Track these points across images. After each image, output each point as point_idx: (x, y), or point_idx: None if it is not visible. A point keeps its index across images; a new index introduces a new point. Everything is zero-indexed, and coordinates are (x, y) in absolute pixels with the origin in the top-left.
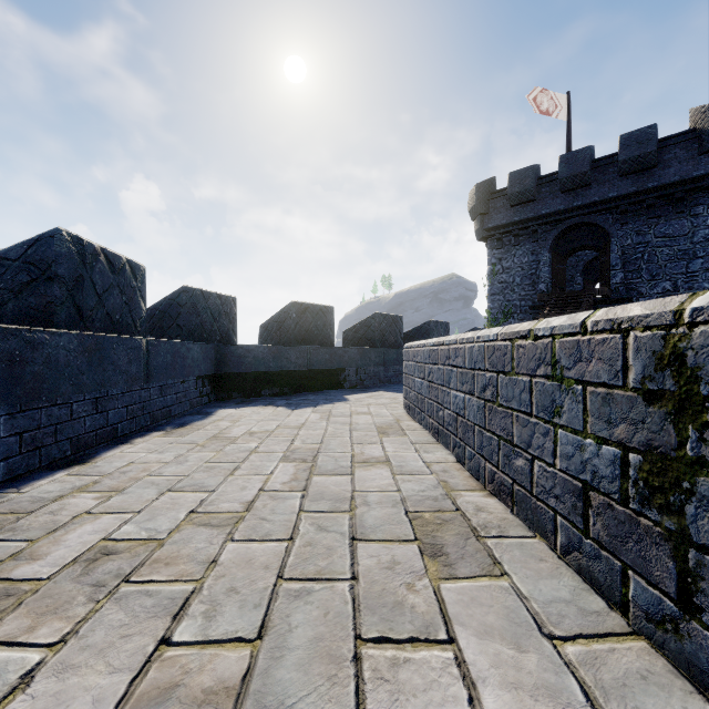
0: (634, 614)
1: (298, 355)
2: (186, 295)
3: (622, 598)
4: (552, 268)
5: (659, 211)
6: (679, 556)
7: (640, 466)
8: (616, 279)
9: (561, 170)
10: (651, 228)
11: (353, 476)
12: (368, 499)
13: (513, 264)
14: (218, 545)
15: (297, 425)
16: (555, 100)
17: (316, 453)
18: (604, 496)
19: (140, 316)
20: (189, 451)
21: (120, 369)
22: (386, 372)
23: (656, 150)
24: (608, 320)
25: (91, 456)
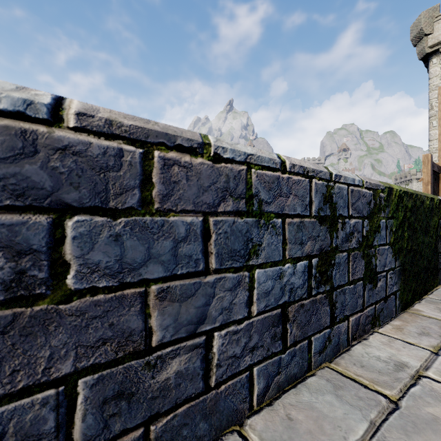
0: (314, 362)
1: None
2: None
3: (308, 363)
4: None
5: None
6: (331, 300)
7: (317, 264)
8: None
9: None
10: None
11: None
12: None
13: None
14: None
15: None
16: None
17: None
18: (298, 302)
19: None
20: None
21: None
22: None
23: None
24: (302, 167)
25: None
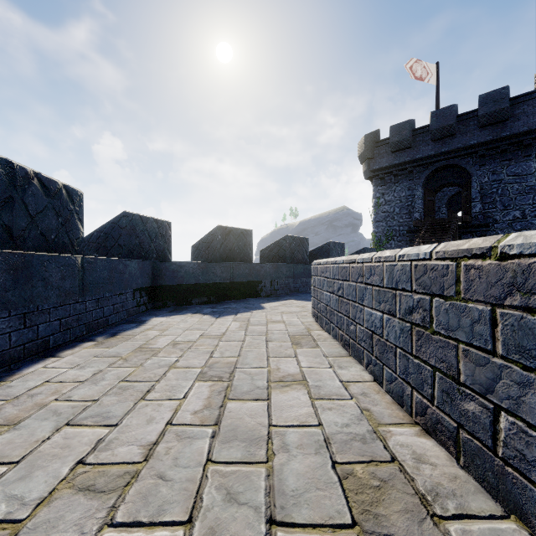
0: None
1: (223, 269)
2: (126, 219)
3: None
4: (424, 201)
5: (510, 155)
6: None
7: None
8: (476, 209)
9: (431, 123)
10: (504, 169)
11: (270, 400)
12: (286, 437)
13: (393, 197)
14: (95, 527)
15: (218, 334)
16: (427, 68)
17: (233, 367)
18: None
19: (77, 236)
20: (111, 365)
21: (51, 285)
22: (295, 283)
23: (508, 106)
24: None
25: (14, 372)
